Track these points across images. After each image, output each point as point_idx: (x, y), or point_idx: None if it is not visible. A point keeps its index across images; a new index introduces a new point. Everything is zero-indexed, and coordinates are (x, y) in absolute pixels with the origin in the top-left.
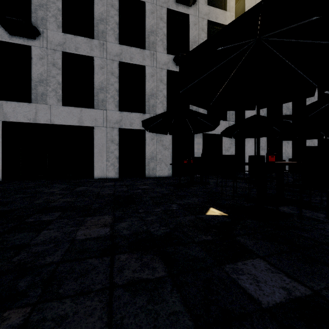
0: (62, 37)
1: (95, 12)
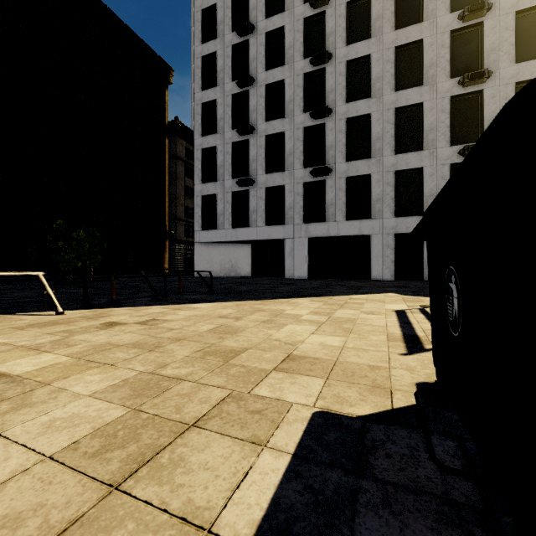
0: (346, 166)
1: (372, 134)
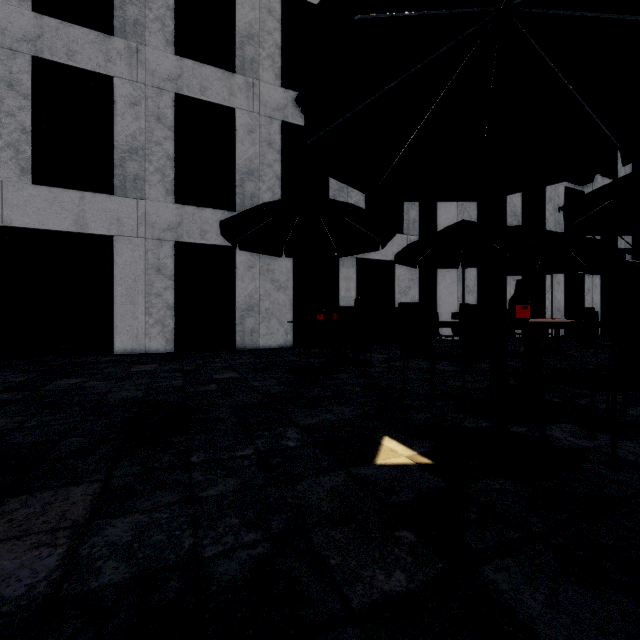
0: (34, 23)
1: None
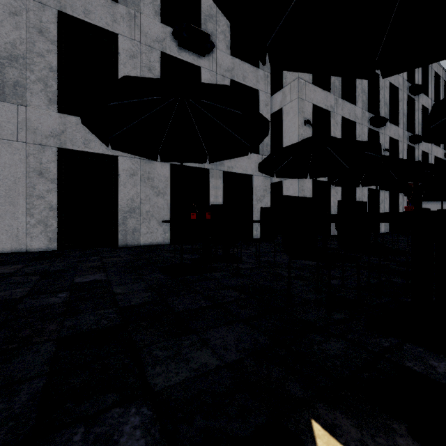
0: None
1: None
